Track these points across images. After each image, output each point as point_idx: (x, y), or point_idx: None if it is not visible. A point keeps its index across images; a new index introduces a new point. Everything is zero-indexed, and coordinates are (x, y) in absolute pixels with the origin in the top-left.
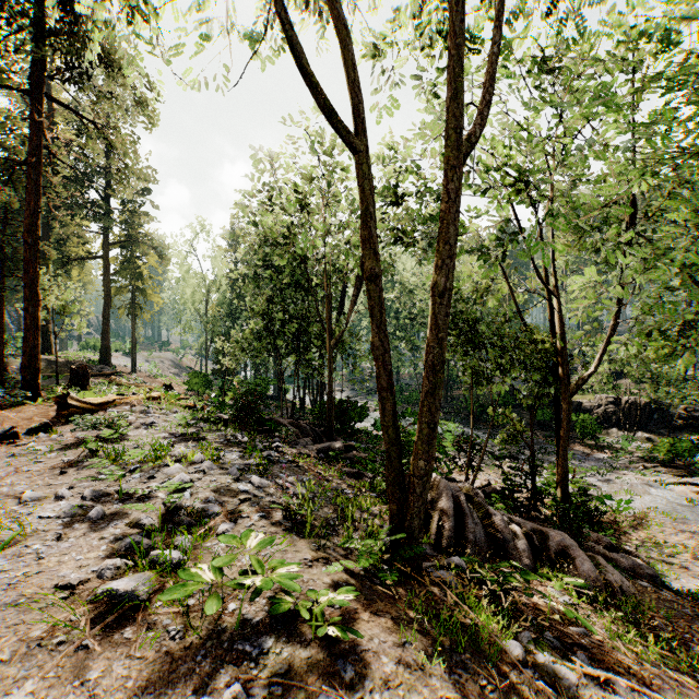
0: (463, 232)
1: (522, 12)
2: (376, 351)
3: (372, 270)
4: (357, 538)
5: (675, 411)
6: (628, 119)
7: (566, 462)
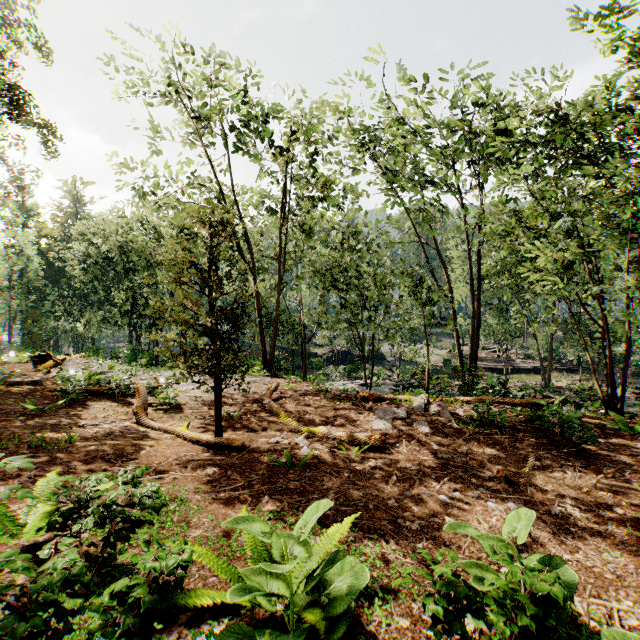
0: (266, 272)
1: (291, 213)
2: (260, 328)
3: (259, 308)
4: (259, 372)
5: (356, 353)
6: (325, 238)
7: (305, 370)
